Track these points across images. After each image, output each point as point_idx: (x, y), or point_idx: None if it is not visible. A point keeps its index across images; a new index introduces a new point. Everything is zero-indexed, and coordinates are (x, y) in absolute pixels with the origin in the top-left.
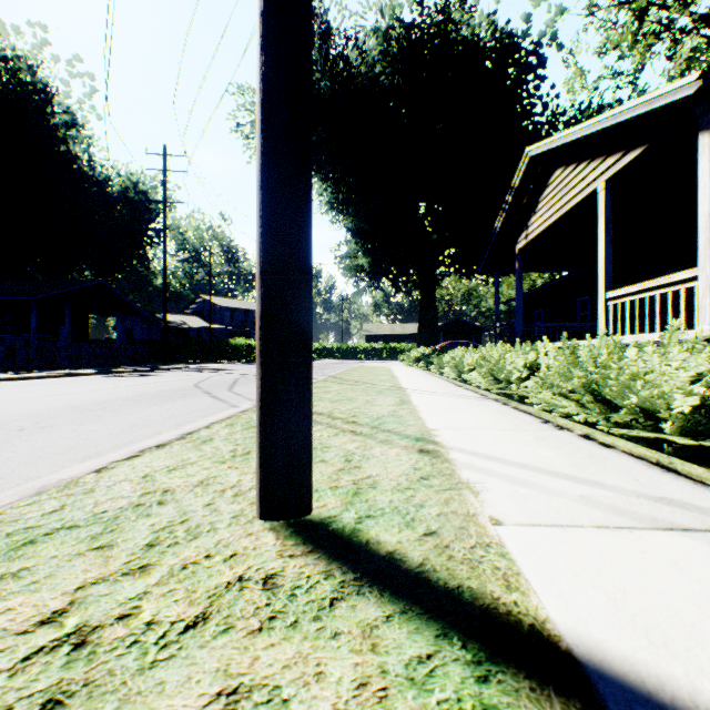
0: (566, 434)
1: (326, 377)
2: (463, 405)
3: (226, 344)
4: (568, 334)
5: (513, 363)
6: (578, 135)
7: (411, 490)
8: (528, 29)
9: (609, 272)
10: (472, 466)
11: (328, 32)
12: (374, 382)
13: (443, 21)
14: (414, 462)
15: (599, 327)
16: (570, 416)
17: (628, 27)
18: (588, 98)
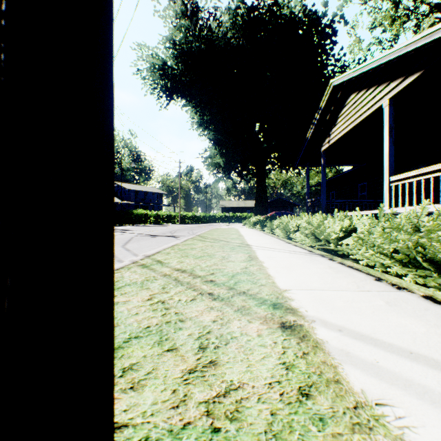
0: (410, 295)
1: (194, 236)
2: (299, 261)
3: (131, 213)
4: (352, 207)
5: (331, 227)
6: (370, 67)
7: (296, 438)
8: (326, 11)
9: (392, 163)
10: (352, 357)
11: (197, 9)
12: (227, 239)
13: (271, 4)
14: (281, 349)
15: (384, 201)
16: (386, 270)
17: (389, 11)
18: (363, 56)
